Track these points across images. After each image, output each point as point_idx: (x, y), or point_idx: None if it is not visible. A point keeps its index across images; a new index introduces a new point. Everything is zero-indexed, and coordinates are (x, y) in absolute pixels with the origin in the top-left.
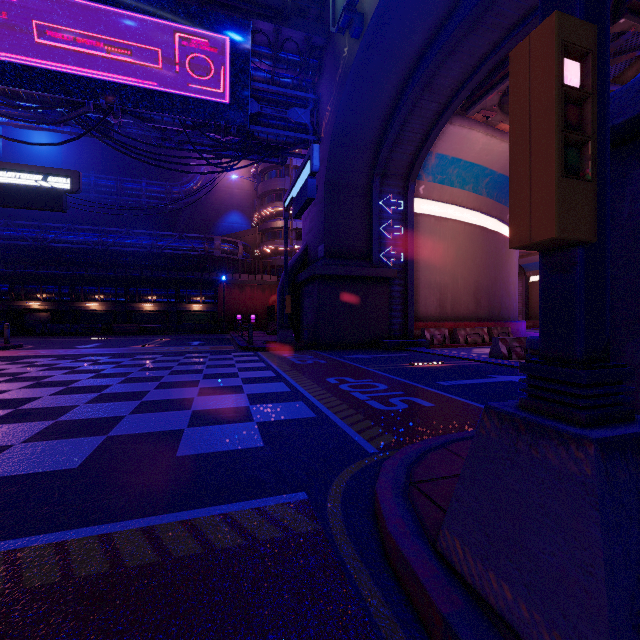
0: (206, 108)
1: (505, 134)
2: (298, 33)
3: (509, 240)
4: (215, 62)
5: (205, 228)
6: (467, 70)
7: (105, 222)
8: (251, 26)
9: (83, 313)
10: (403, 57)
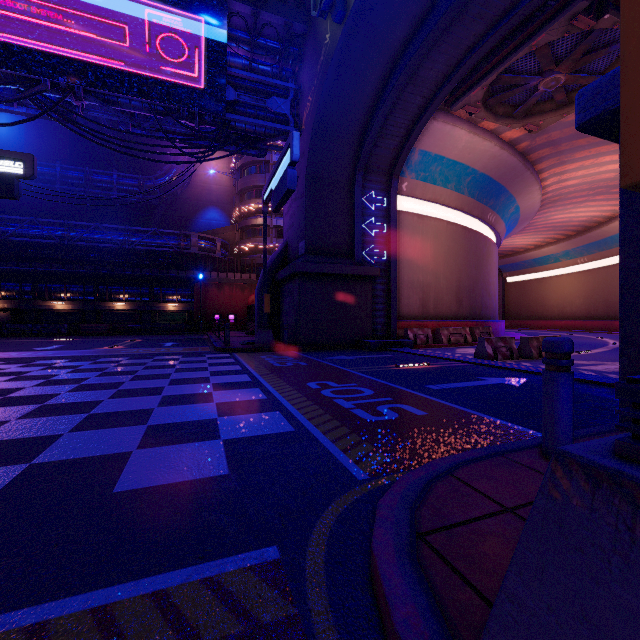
0: (178, 92)
1: (487, 132)
2: (278, 18)
3: (621, 172)
4: (188, 43)
5: (181, 224)
6: (452, 63)
7: (73, 216)
8: (227, 7)
9: (47, 312)
10: (387, 46)
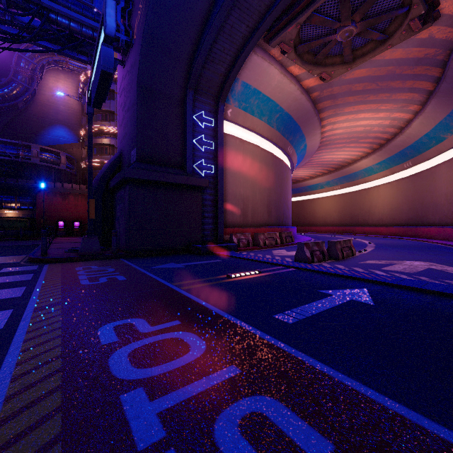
0: None
1: (293, 77)
2: None
3: None
4: None
5: (26, 138)
6: None
7: None
8: None
9: None
10: None
